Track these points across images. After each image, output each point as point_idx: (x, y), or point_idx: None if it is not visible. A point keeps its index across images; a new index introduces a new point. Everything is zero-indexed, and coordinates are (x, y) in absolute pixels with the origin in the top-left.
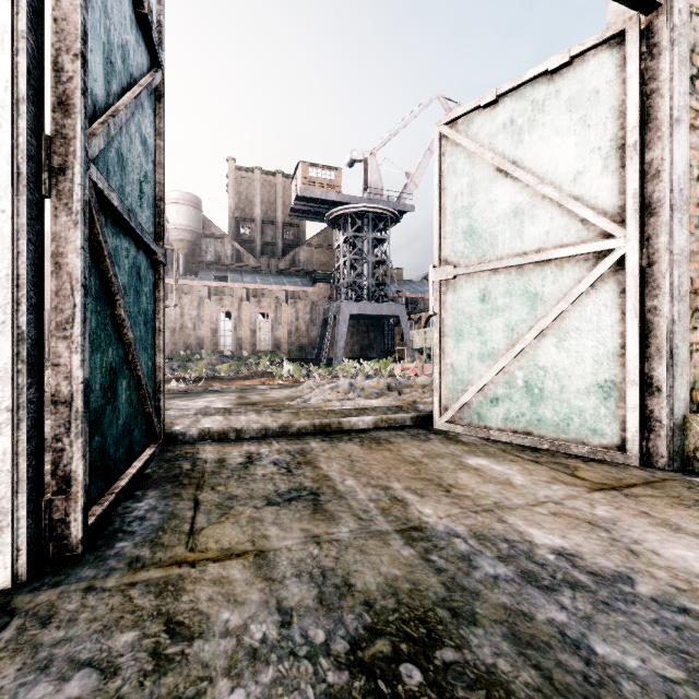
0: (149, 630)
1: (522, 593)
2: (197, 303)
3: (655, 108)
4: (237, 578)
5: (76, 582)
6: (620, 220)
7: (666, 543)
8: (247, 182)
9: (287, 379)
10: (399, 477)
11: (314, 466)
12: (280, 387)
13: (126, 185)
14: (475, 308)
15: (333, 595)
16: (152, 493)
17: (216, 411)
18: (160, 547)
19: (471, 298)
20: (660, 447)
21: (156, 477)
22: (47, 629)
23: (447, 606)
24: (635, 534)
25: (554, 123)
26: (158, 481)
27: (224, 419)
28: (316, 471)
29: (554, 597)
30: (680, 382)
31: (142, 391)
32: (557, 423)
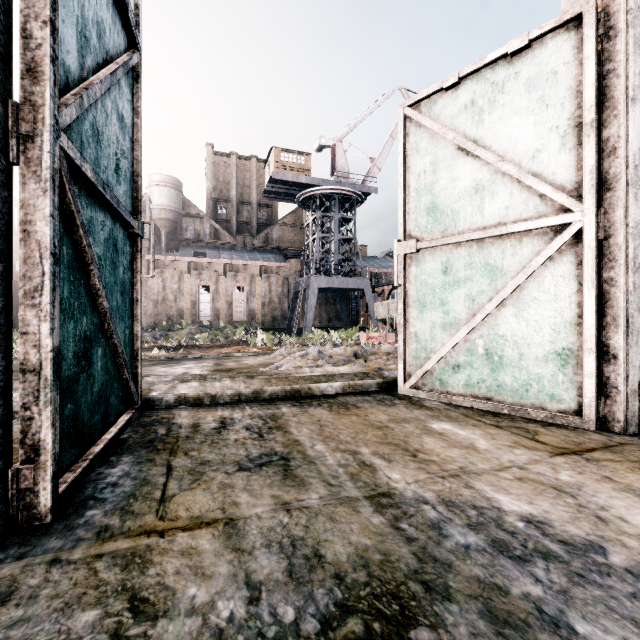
0: (111, 608)
1: (495, 564)
2: (178, 277)
3: (612, 88)
4: (206, 548)
5: (42, 554)
6: (578, 195)
7: (633, 509)
8: (224, 166)
9: (261, 347)
10: (366, 442)
11: (284, 431)
12: (254, 354)
13: (101, 158)
14: (438, 280)
15: (303, 568)
16: (126, 458)
17: (193, 377)
18: (129, 515)
19: (433, 271)
20: (616, 412)
21: (132, 443)
22: (5, 607)
23: (419, 579)
24: (600, 500)
25: (513, 104)
26: (133, 446)
27: (199, 386)
28: (286, 436)
29: (527, 569)
30: (636, 350)
31: (119, 359)
32: (516, 389)
